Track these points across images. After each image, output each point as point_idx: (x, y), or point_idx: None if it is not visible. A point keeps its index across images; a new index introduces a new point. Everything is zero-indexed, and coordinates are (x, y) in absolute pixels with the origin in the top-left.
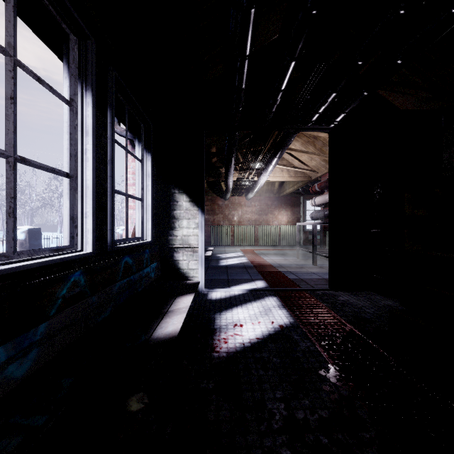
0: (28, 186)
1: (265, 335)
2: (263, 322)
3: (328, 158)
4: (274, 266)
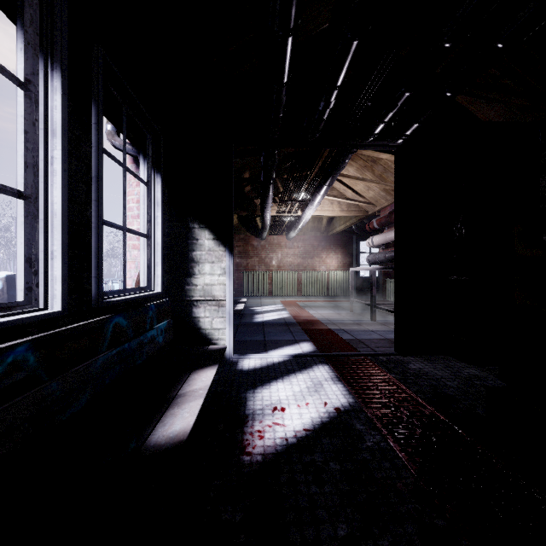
0: (14, 221)
1: (316, 424)
2: (313, 403)
3: (389, 187)
4: (323, 322)
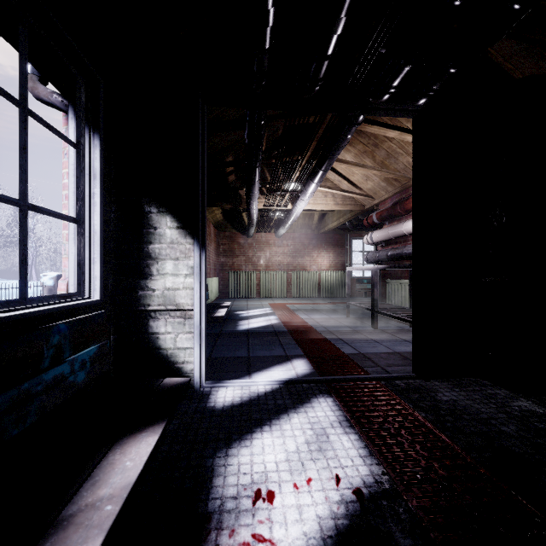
0: None
1: (329, 536)
2: (317, 480)
3: (392, 175)
4: (318, 330)
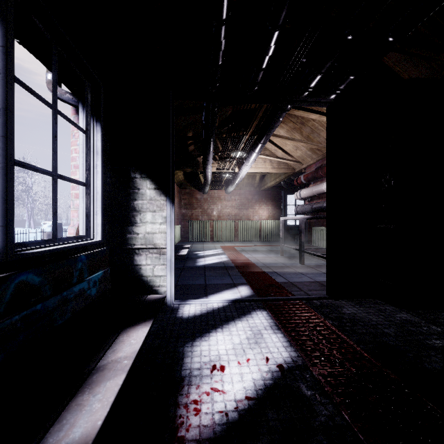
0: None
1: (259, 388)
2: (254, 359)
3: (315, 146)
4: (258, 265)
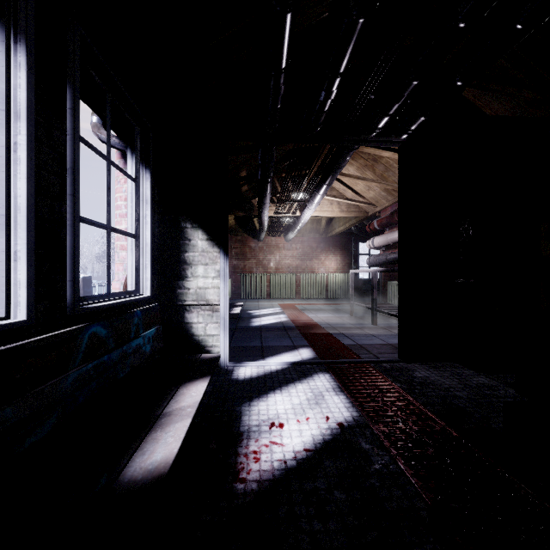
0: None
1: (318, 442)
2: (313, 418)
3: (391, 187)
4: (323, 326)
